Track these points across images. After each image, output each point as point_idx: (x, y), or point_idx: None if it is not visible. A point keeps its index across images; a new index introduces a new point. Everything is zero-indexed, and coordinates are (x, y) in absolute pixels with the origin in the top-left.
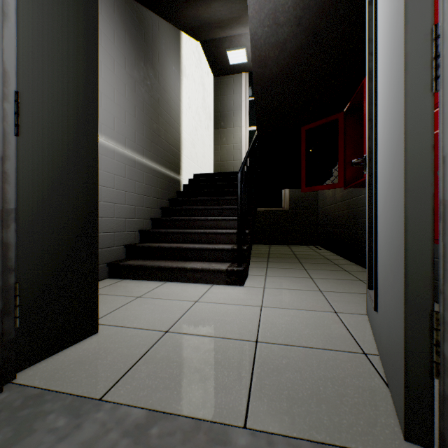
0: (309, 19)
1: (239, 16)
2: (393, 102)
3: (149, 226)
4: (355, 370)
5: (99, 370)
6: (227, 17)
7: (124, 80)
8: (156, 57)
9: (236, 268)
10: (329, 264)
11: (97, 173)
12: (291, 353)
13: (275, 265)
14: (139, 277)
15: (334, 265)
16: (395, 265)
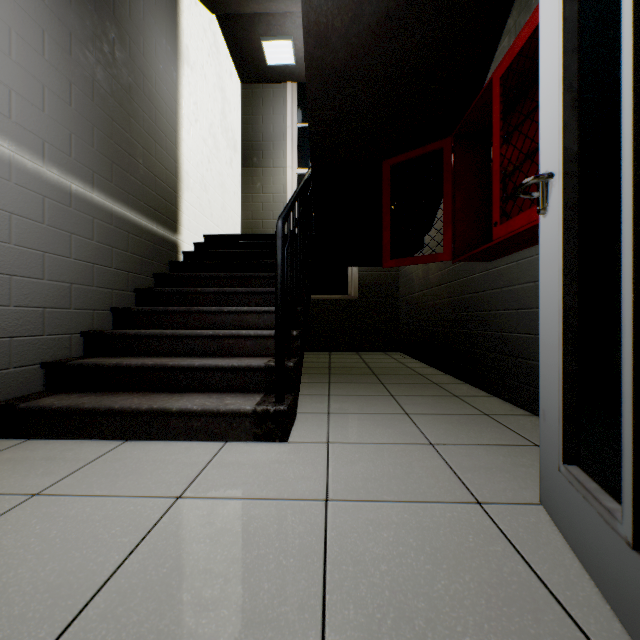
0: None
1: None
2: None
3: (107, 324)
4: None
5: None
6: None
7: (39, 20)
8: (124, 6)
9: (274, 407)
10: (426, 384)
11: None
12: None
13: (342, 390)
14: (65, 433)
15: (435, 386)
16: None
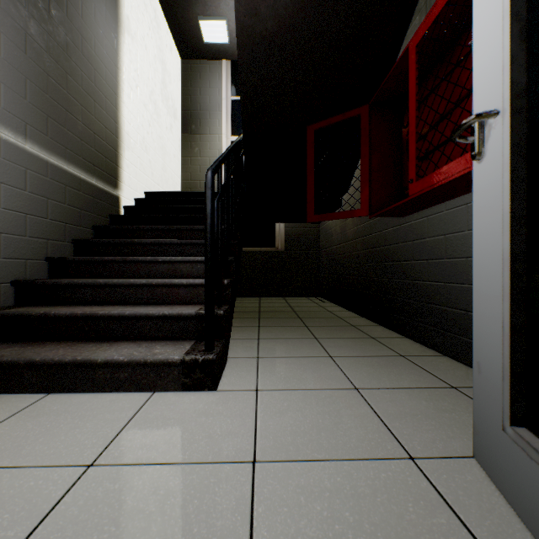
0: None
1: None
2: None
3: (42, 273)
4: None
5: None
6: None
7: None
8: None
9: (203, 356)
10: (345, 326)
11: None
12: None
13: (271, 333)
14: None
15: (353, 328)
16: None
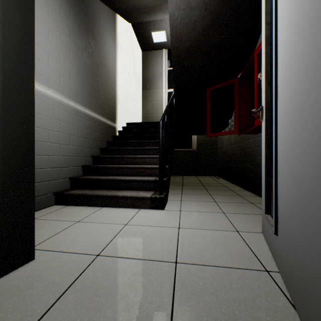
0: (214, 5)
1: (161, 4)
2: (304, 49)
3: (90, 162)
4: (263, 289)
5: (26, 303)
6: (152, 5)
7: (69, 45)
8: (96, 31)
9: (159, 195)
10: (227, 190)
11: (33, 115)
12: (206, 273)
13: (188, 192)
14: (80, 204)
15: (231, 191)
16: (308, 201)
